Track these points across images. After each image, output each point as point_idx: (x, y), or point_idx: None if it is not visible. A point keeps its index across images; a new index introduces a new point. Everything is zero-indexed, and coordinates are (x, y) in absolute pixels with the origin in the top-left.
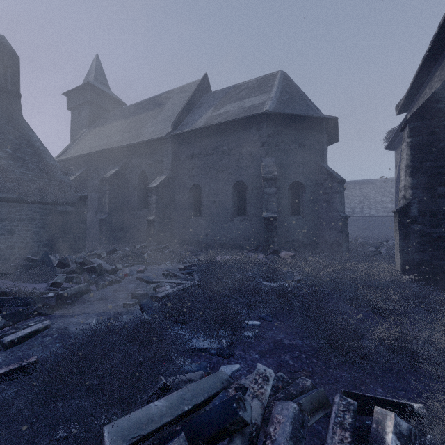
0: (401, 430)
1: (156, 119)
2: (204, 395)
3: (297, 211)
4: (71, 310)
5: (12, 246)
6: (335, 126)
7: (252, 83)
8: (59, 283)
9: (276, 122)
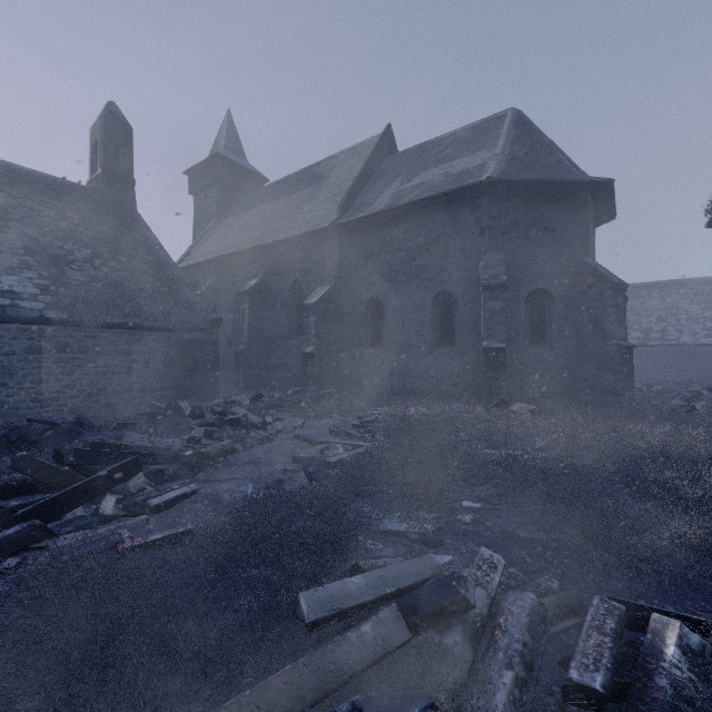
0: (689, 643)
1: (314, 201)
2: (410, 580)
3: (540, 337)
4: (216, 474)
5: (131, 388)
6: (609, 193)
7: (464, 134)
8: (197, 438)
9: (504, 194)
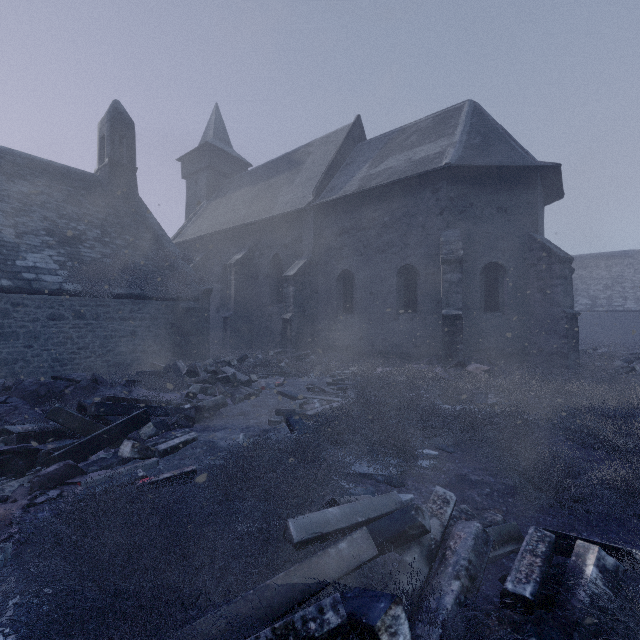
0: (605, 564)
1: (292, 184)
2: (377, 512)
3: (494, 305)
4: (211, 424)
5: (135, 350)
6: (556, 176)
7: (426, 123)
8: (194, 393)
9: (461, 178)
